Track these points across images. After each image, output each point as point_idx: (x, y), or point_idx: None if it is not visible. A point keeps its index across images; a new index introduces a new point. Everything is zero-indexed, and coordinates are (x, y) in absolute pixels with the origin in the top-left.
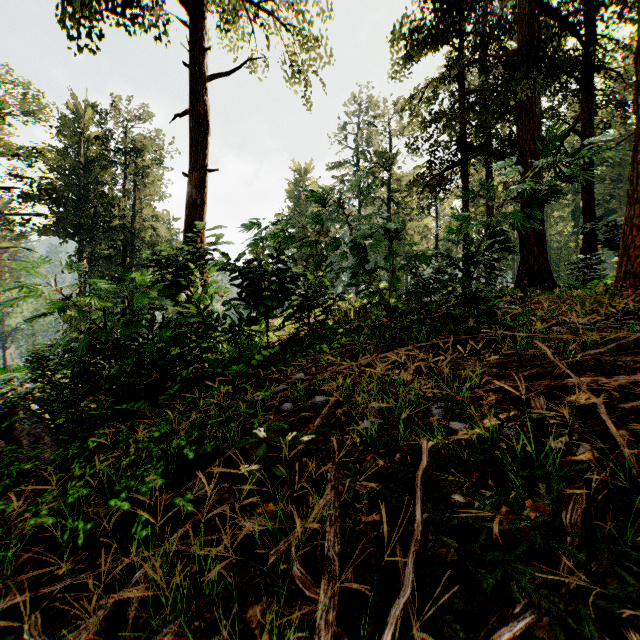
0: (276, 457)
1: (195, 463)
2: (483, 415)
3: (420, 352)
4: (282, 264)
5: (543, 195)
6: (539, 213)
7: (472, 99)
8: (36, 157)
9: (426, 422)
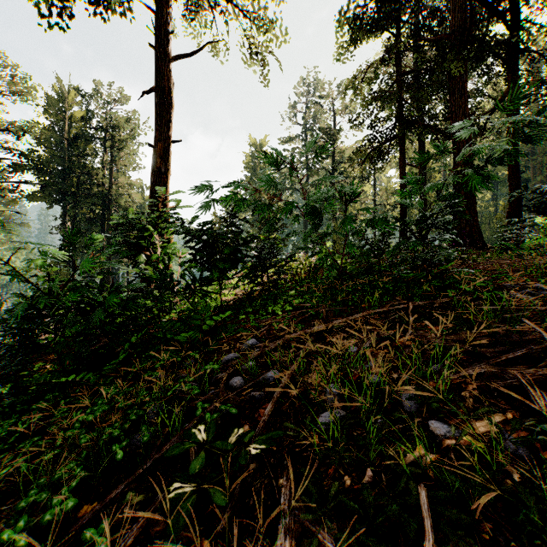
0: (217, 468)
1: (130, 454)
2: (469, 413)
3: (376, 319)
4: (236, 227)
5: (498, 158)
6: (496, 175)
7: (408, 79)
8: (25, 132)
9: (397, 417)
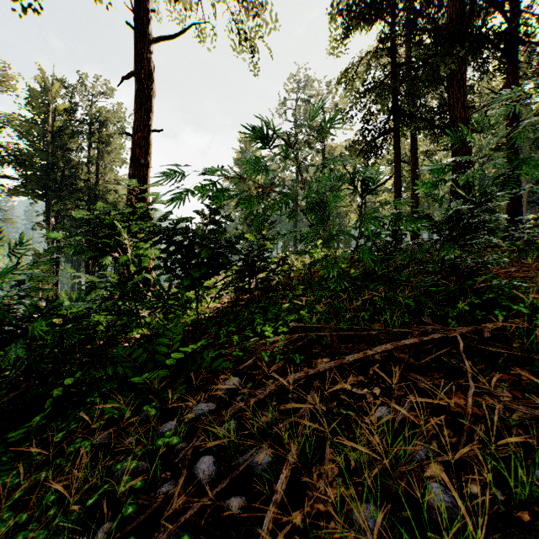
0: None
1: None
2: None
3: (405, 355)
4: (216, 225)
5: None
6: None
7: (402, 72)
8: (4, 124)
9: None
